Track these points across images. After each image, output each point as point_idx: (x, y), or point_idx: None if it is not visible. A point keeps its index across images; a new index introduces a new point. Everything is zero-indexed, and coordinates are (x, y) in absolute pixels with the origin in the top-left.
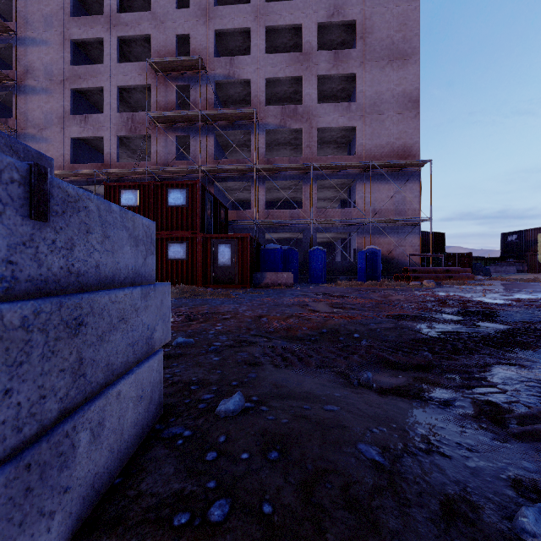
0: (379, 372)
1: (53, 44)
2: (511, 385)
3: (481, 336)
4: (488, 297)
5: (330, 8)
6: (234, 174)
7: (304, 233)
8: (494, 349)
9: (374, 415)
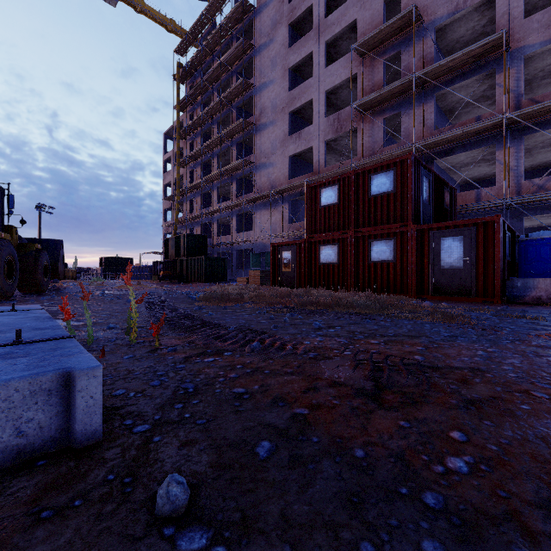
0: None
1: (277, 80)
2: None
3: None
4: None
5: None
6: (465, 141)
7: None
8: None
9: None
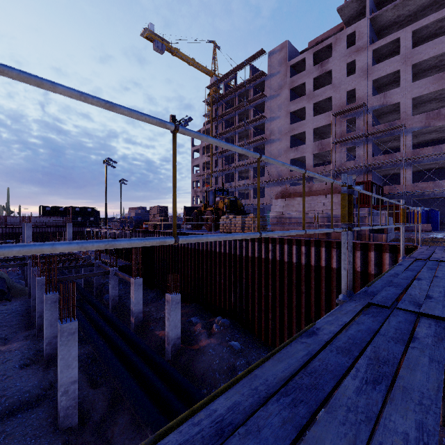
0: None
1: (282, 117)
2: None
3: None
4: None
5: None
6: (386, 164)
7: None
8: None
9: None
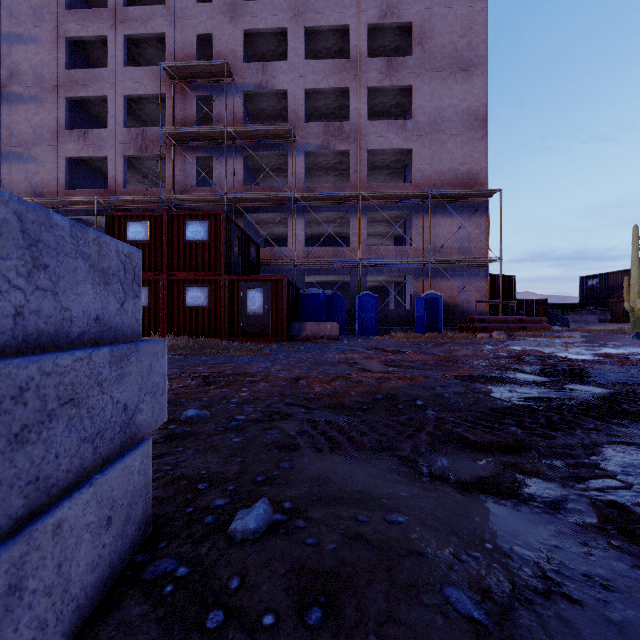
0: (455, 455)
1: (44, 42)
2: (636, 476)
3: (577, 404)
4: (571, 353)
5: (383, 7)
6: (267, 204)
7: (351, 276)
8: (599, 422)
9: (458, 528)
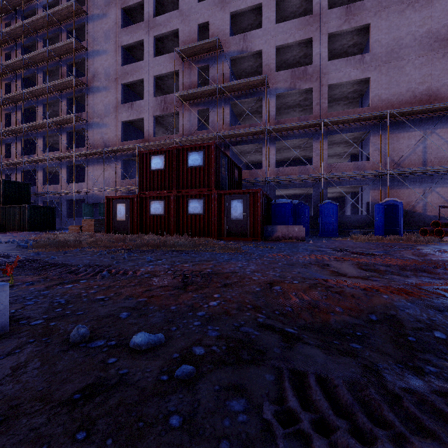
0: None
1: (110, 52)
2: None
3: None
4: None
5: None
6: (247, 138)
7: (314, 188)
8: None
9: None
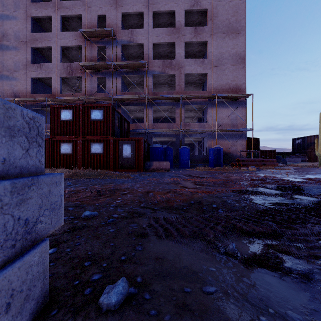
0: (238, 238)
1: (20, 19)
2: None
3: (302, 207)
4: (291, 177)
5: (192, 1)
6: (133, 101)
7: (176, 138)
8: (318, 219)
9: (249, 296)
